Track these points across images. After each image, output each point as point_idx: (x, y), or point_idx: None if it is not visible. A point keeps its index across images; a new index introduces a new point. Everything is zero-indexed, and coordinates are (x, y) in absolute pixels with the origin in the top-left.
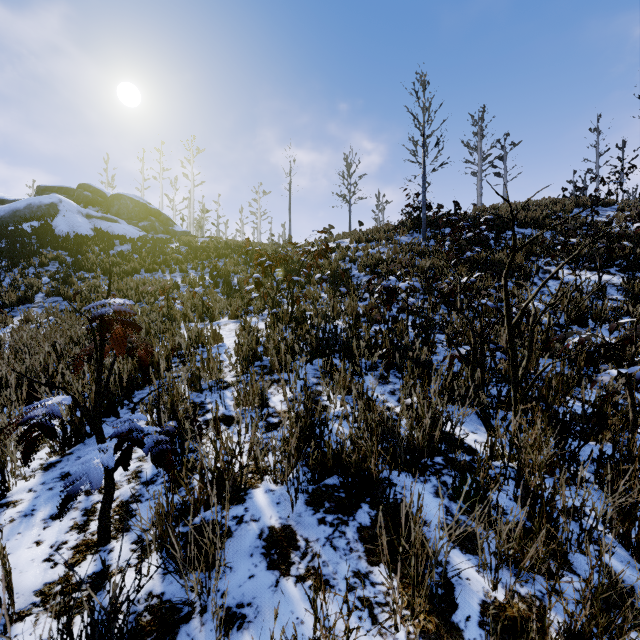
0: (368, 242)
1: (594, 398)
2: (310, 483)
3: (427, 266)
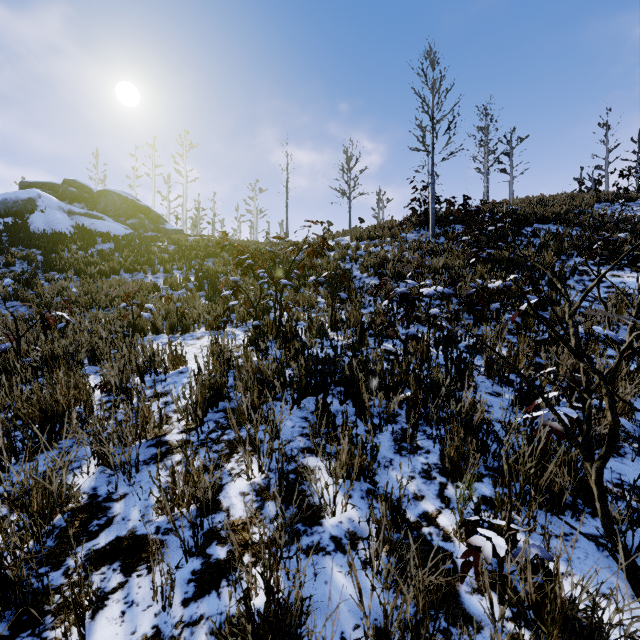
0: (370, 240)
1: None
2: None
3: (440, 266)
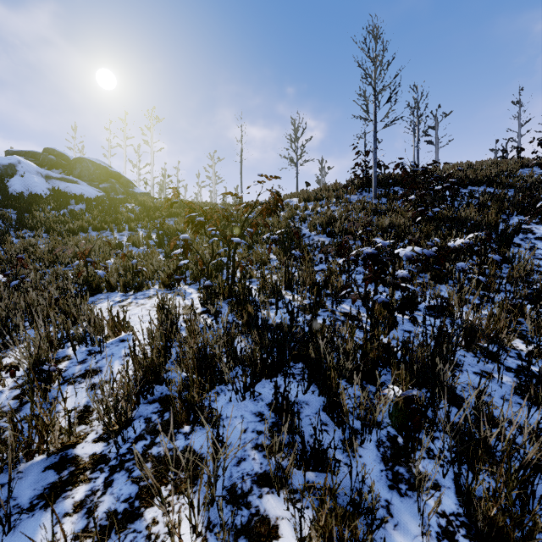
0: (317, 201)
1: None
2: None
3: (386, 225)
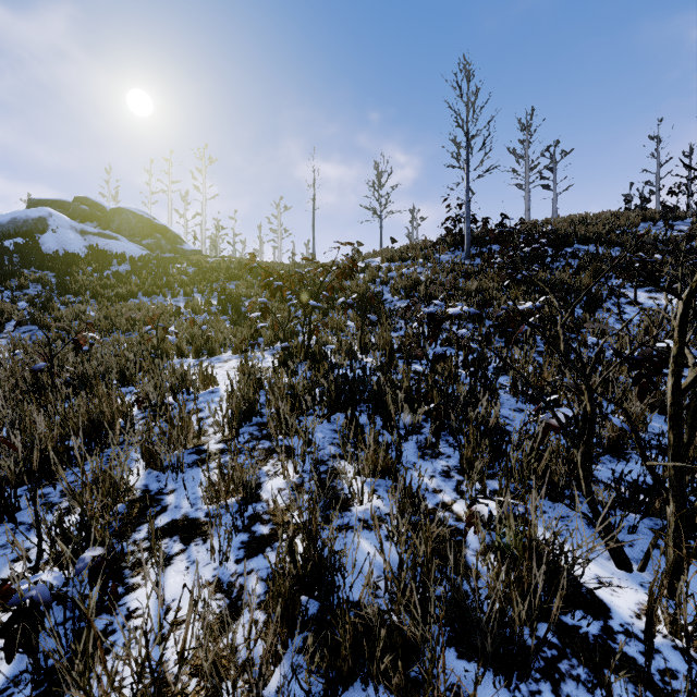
0: (402, 261)
1: None
2: None
3: (474, 288)
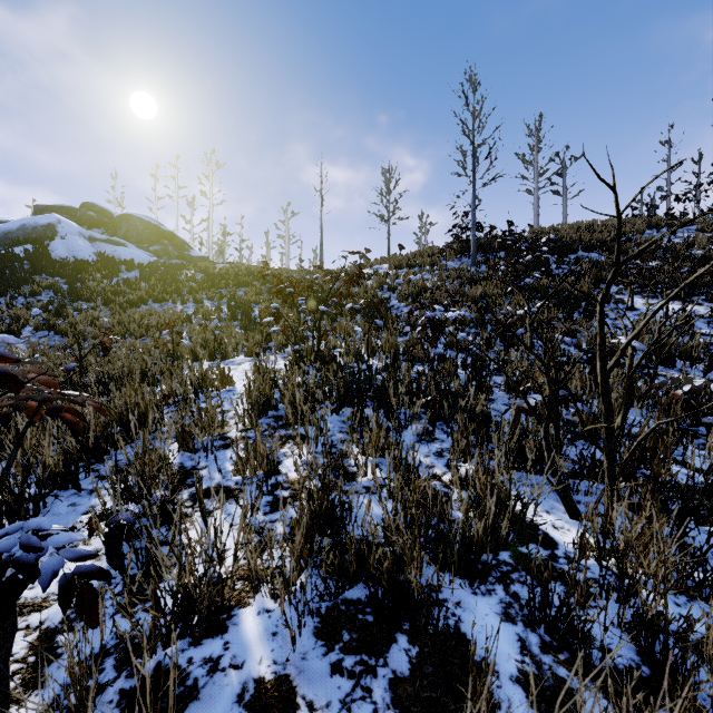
0: (410, 268)
1: (699, 461)
2: (323, 598)
3: (478, 295)
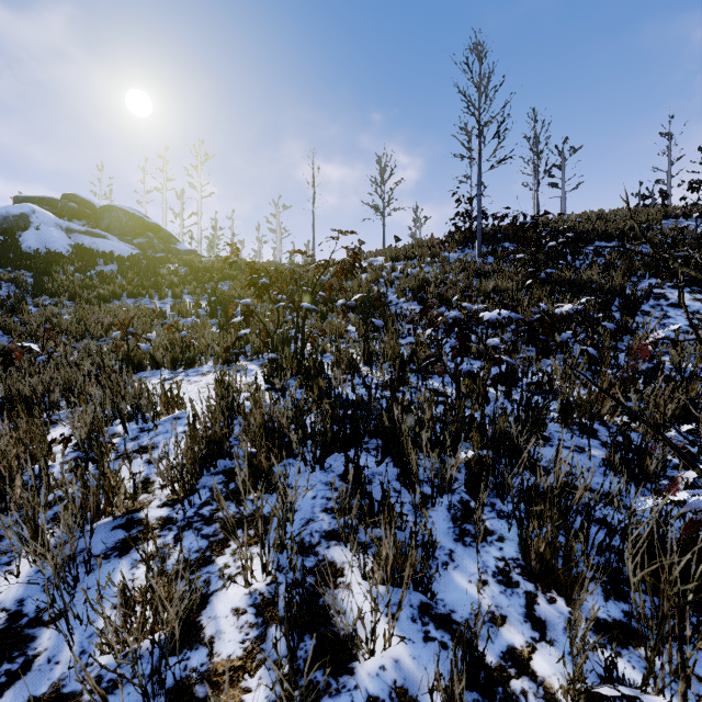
0: (407, 260)
1: None
2: None
3: (490, 289)
